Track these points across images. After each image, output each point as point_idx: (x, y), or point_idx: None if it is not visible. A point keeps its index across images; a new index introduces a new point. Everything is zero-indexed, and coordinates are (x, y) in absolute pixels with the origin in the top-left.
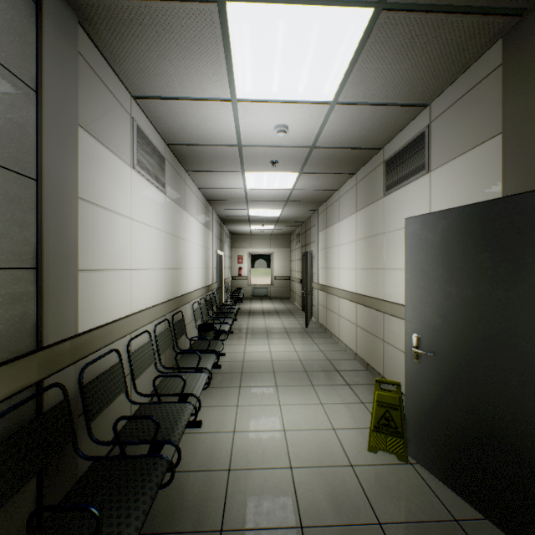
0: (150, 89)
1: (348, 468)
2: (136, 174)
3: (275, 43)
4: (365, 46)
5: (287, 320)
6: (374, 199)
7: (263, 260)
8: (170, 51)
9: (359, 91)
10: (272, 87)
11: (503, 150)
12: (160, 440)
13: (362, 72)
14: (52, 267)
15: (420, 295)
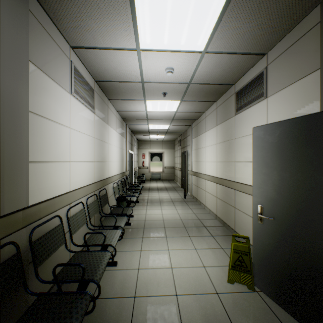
0: (82, 41)
1: (215, 295)
2: (74, 98)
3: (166, 7)
4: (227, 9)
5: (173, 194)
6: (229, 117)
7: (158, 156)
8: (94, 12)
9: (221, 43)
10: (164, 40)
11: (321, 80)
12: (86, 280)
13: (224, 29)
14: (7, 159)
15: (263, 179)
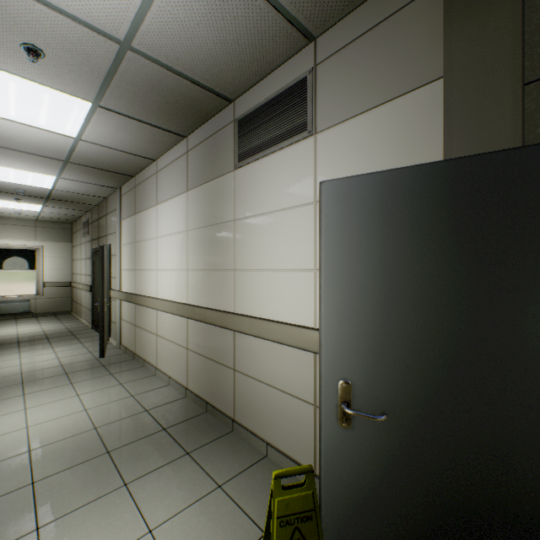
0: None
1: None
2: None
3: None
4: None
5: (68, 349)
6: (219, 172)
7: (22, 258)
8: None
9: None
10: None
11: (447, 101)
12: None
13: None
14: None
15: (354, 313)
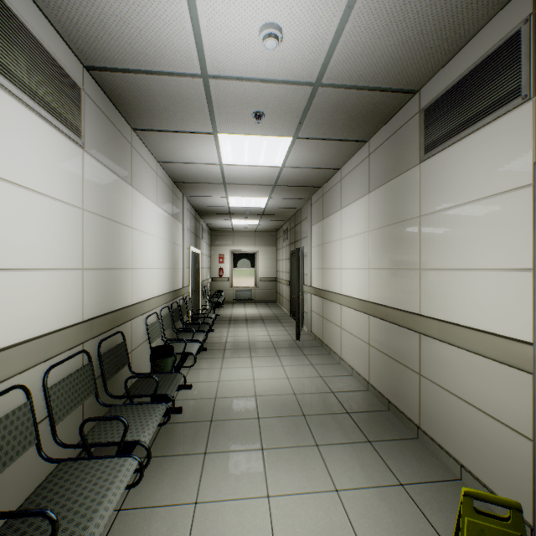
0: None
1: None
2: None
3: None
4: None
5: (275, 330)
6: (402, 169)
7: (247, 259)
8: None
9: None
10: None
11: None
12: None
13: None
14: None
15: None
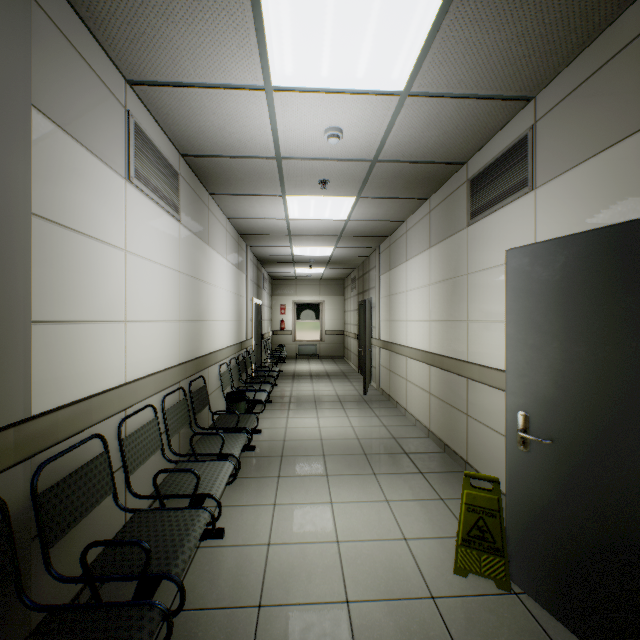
0: (151, 70)
1: (428, 602)
2: (134, 190)
3: None
4: (454, 0)
5: (341, 385)
6: (455, 230)
7: (311, 311)
8: (174, 6)
9: (441, 76)
10: (321, 68)
11: None
12: (153, 575)
13: (447, 44)
14: None
15: (530, 357)
